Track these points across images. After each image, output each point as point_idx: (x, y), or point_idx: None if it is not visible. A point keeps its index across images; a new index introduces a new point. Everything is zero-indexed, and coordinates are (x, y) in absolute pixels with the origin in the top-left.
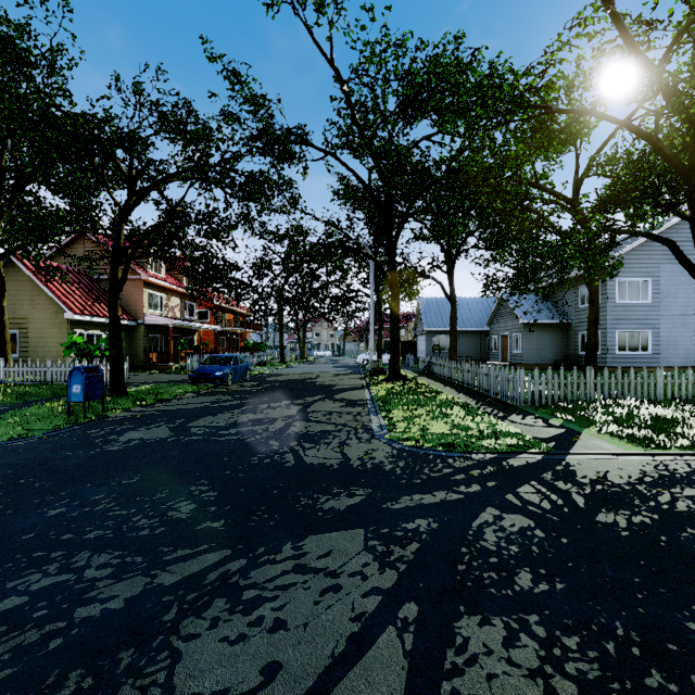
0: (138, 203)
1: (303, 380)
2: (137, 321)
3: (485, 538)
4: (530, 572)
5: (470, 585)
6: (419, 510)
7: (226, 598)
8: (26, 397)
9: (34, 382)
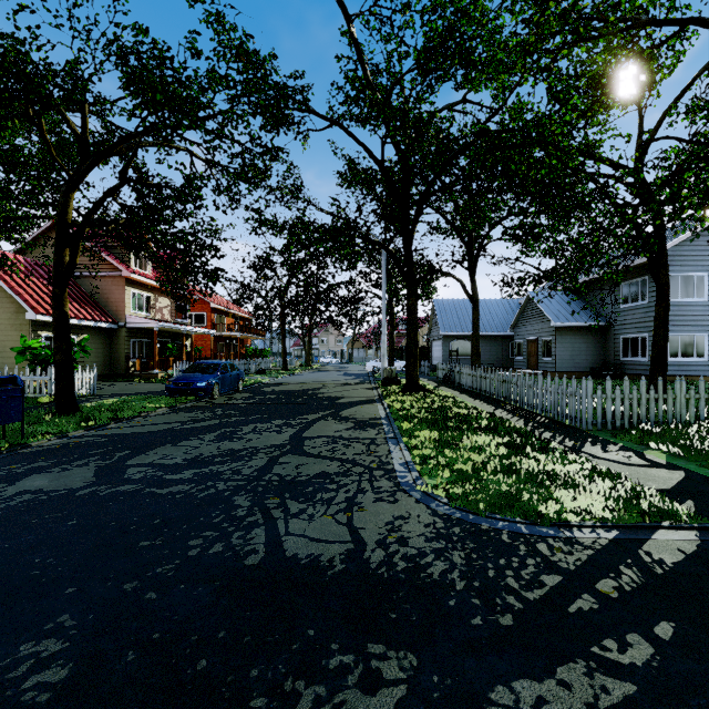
0: (91, 169)
1: (304, 391)
2: (118, 324)
3: None
4: None
5: None
6: None
7: None
8: None
9: None
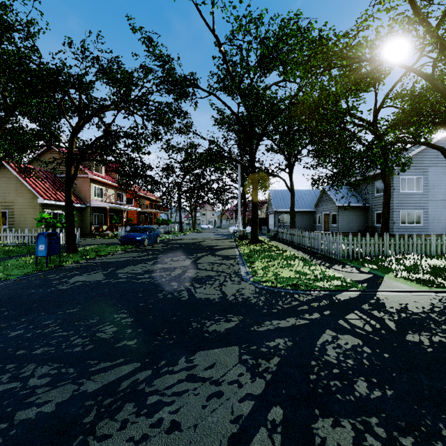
0: (84, 124)
1: (194, 243)
2: (86, 205)
3: (328, 353)
4: (365, 381)
5: (321, 392)
6: (277, 332)
7: (134, 403)
8: (10, 254)
9: (16, 244)
